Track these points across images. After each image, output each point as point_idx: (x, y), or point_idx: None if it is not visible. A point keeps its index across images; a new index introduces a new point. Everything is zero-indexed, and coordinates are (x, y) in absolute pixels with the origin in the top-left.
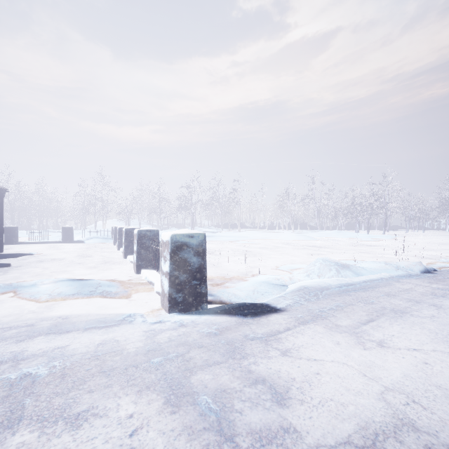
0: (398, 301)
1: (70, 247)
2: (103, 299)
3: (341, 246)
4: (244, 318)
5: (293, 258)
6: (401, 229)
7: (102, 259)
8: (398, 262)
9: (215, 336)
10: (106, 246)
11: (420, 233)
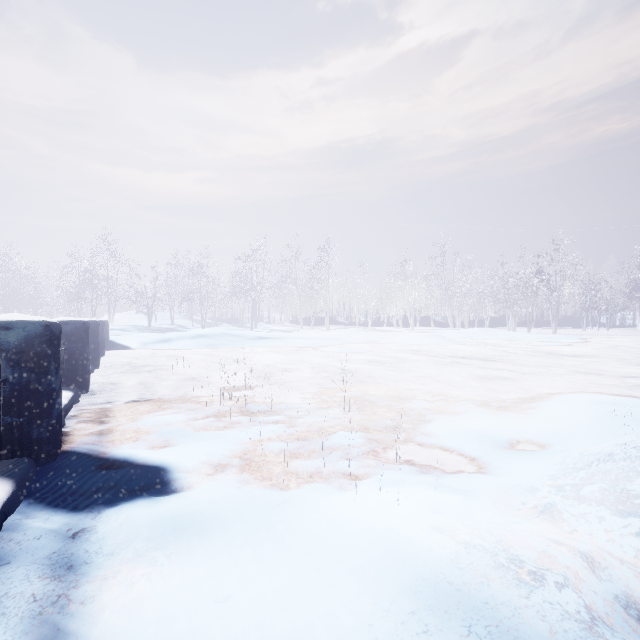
0: None
1: None
2: None
3: (516, 357)
4: None
5: (453, 391)
6: (565, 325)
7: None
8: None
9: None
10: None
11: (607, 333)
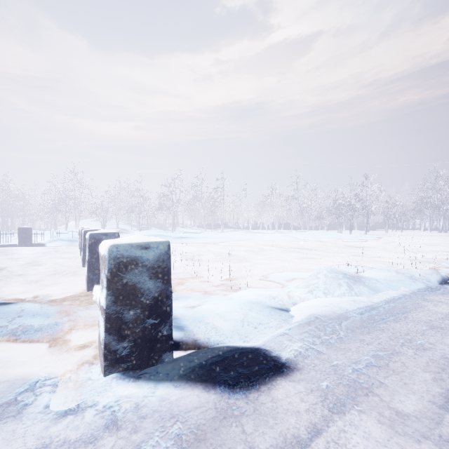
0: None
1: (25, 251)
2: (12, 342)
3: (329, 248)
4: (230, 394)
5: (283, 264)
6: (379, 229)
7: (55, 269)
8: (409, 270)
9: None
10: (70, 250)
11: (399, 234)
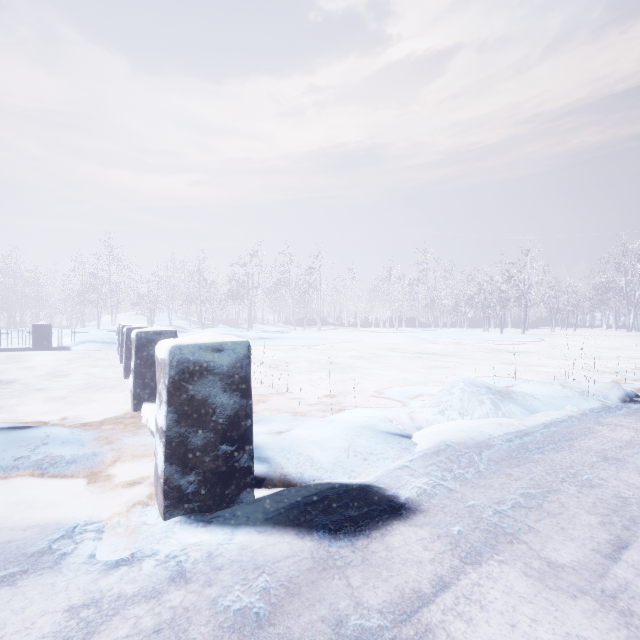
0: (636, 476)
1: (43, 358)
2: (38, 478)
3: (471, 353)
4: (332, 541)
5: (405, 375)
6: (542, 326)
7: (86, 381)
8: (579, 383)
9: (256, 630)
10: (106, 356)
11: (571, 333)
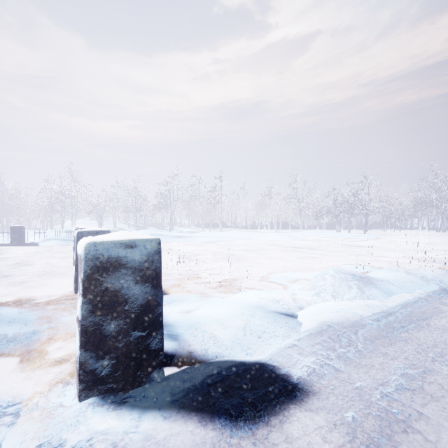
0: None
1: (16, 251)
2: None
3: (330, 247)
4: (233, 430)
5: (284, 263)
6: (377, 228)
7: (44, 269)
8: (419, 270)
9: None
10: (64, 249)
11: (398, 233)
